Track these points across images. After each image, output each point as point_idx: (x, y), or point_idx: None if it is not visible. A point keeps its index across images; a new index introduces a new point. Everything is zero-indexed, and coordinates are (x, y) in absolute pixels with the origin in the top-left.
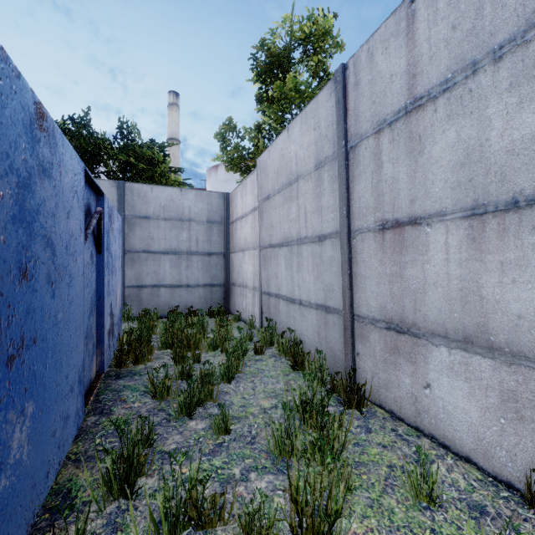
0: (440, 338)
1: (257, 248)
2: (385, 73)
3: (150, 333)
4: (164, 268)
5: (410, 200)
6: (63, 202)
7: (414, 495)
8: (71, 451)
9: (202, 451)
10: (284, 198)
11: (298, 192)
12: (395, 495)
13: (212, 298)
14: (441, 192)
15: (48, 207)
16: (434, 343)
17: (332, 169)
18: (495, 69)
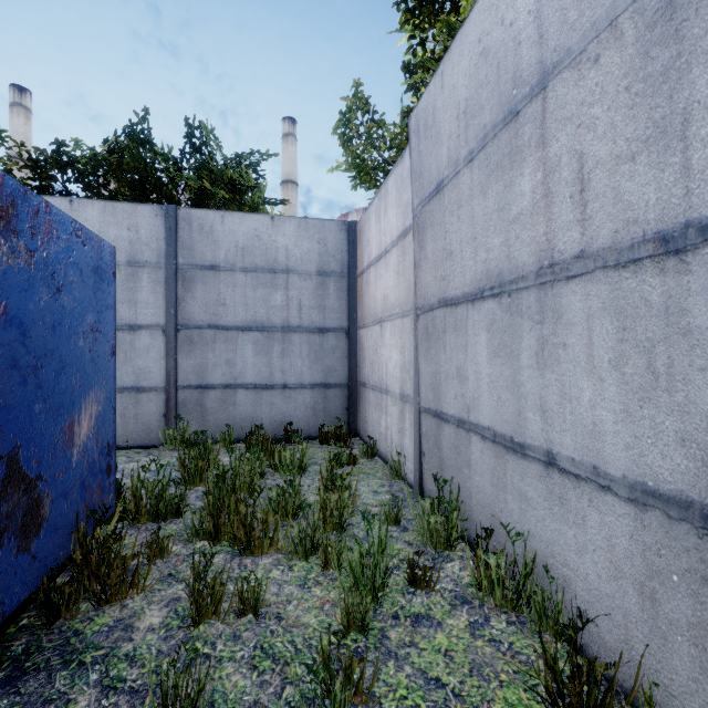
0: None
1: (410, 314)
2: None
3: (182, 495)
4: (243, 356)
5: None
6: None
7: None
8: None
9: None
10: (489, 167)
11: (544, 123)
12: None
13: (327, 409)
14: None
15: None
16: None
17: None
18: None
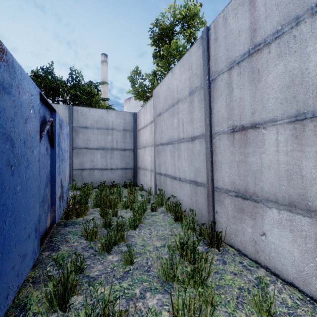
0: (272, 202)
1: (153, 146)
2: (235, 30)
3: (87, 198)
4: (97, 158)
5: (252, 112)
6: (22, 112)
7: (257, 311)
8: (30, 276)
9: (115, 277)
10: (169, 114)
11: (178, 110)
12: (244, 310)
13: (126, 176)
14: (273, 106)
15: (7, 114)
16: (268, 206)
17: (200, 94)
18: (312, 20)
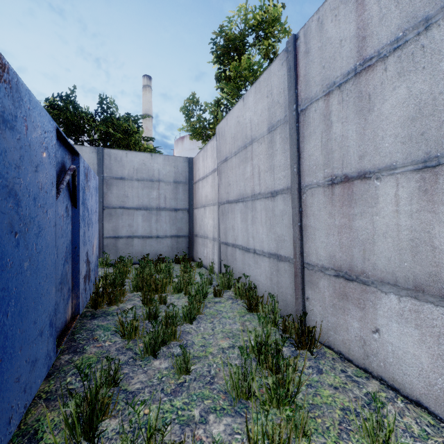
0: (389, 286)
1: (217, 204)
2: (335, 38)
3: (124, 278)
4: (137, 222)
5: (360, 156)
6: (31, 156)
7: (370, 443)
8: (43, 390)
9: (164, 391)
10: (240, 160)
11: (252, 154)
12: (351, 441)
13: (178, 248)
14: (391, 147)
15: (10, 158)
16: (383, 291)
17: (283, 131)
18: None
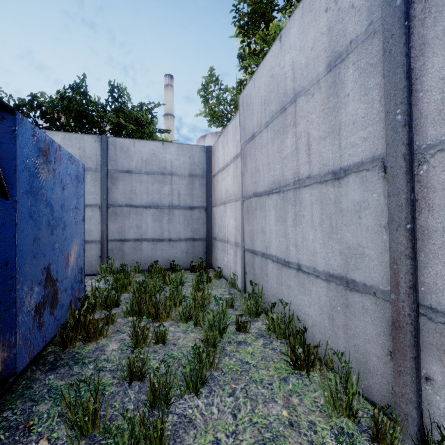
0: None
1: (240, 199)
2: None
3: (119, 295)
4: (146, 222)
5: None
6: None
7: None
8: None
9: None
10: (274, 131)
11: (295, 117)
12: None
13: (194, 253)
14: None
15: None
16: None
17: (364, 55)
18: None
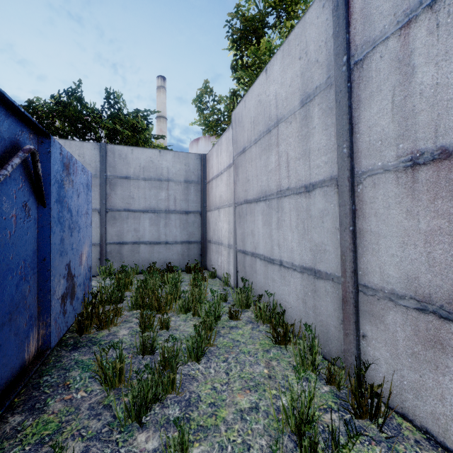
0: None
1: (232, 205)
2: None
3: (123, 292)
4: (143, 226)
5: None
6: None
7: None
8: None
9: None
10: (262, 148)
11: (278, 138)
12: None
13: (189, 255)
14: None
15: None
16: None
17: (325, 100)
18: None
